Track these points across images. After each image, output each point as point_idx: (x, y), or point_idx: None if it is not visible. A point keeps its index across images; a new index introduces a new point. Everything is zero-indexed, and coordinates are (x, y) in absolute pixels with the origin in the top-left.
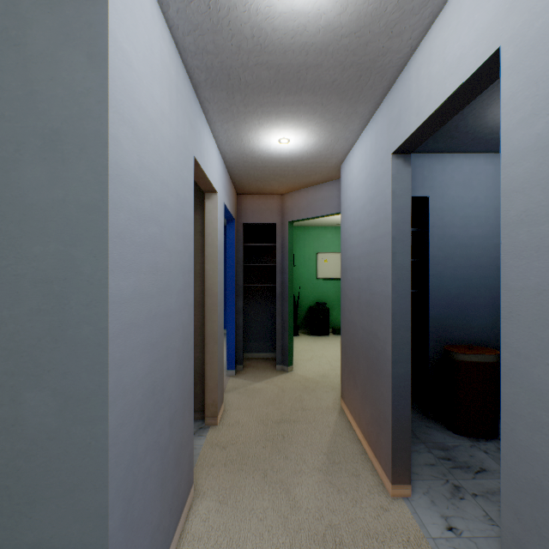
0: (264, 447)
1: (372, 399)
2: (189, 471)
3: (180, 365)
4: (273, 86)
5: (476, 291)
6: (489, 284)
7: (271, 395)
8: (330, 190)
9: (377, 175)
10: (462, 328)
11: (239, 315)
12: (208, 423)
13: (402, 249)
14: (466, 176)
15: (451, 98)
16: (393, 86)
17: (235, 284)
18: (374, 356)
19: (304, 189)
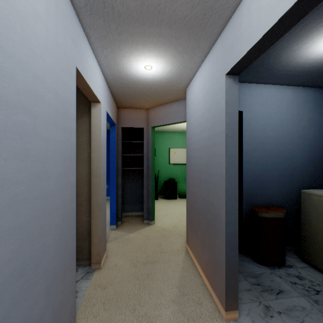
0: (134, 285)
1: (210, 247)
2: (71, 319)
3: (60, 237)
4: (139, 17)
5: (270, 171)
6: (277, 167)
7: (140, 243)
8: (179, 106)
9: (213, 91)
10: (262, 195)
11: (119, 188)
12: (94, 268)
13: (232, 143)
14: (264, 98)
15: (280, 21)
16: (226, 25)
17: (116, 167)
18: (211, 218)
19: (161, 105)
